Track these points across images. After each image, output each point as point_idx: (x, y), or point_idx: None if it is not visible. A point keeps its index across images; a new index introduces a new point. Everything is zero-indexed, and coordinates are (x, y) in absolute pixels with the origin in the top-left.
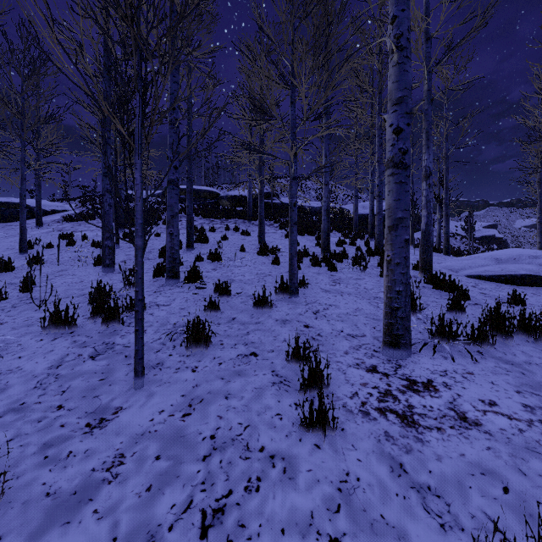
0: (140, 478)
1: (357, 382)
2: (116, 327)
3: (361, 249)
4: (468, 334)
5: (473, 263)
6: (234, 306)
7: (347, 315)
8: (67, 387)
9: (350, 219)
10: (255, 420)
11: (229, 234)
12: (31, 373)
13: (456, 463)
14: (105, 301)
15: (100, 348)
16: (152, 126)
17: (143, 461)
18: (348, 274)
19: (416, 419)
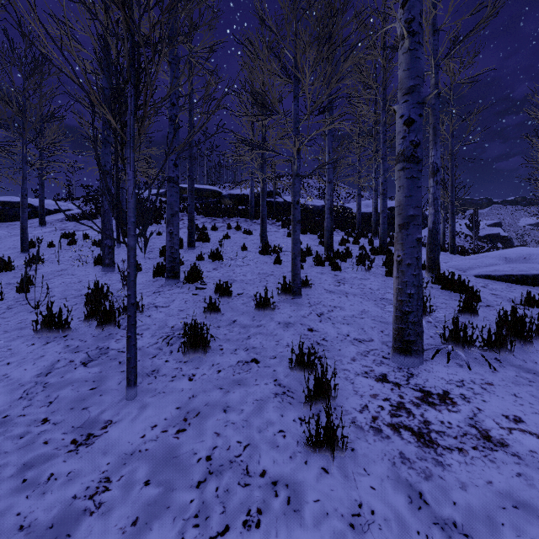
0: (125, 509)
1: (367, 393)
2: (111, 330)
3: (365, 248)
4: (484, 340)
5: (482, 263)
6: (234, 307)
7: (353, 318)
8: (55, 397)
9: (353, 218)
10: (255, 438)
11: (230, 232)
12: (18, 381)
13: (483, 493)
14: (101, 303)
15: (93, 353)
16: (145, 117)
17: (130, 488)
18: (352, 274)
19: (433, 438)
